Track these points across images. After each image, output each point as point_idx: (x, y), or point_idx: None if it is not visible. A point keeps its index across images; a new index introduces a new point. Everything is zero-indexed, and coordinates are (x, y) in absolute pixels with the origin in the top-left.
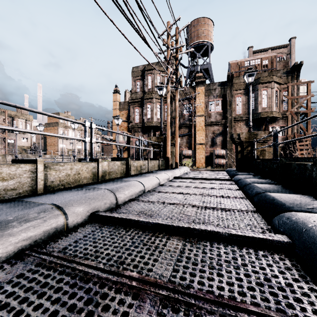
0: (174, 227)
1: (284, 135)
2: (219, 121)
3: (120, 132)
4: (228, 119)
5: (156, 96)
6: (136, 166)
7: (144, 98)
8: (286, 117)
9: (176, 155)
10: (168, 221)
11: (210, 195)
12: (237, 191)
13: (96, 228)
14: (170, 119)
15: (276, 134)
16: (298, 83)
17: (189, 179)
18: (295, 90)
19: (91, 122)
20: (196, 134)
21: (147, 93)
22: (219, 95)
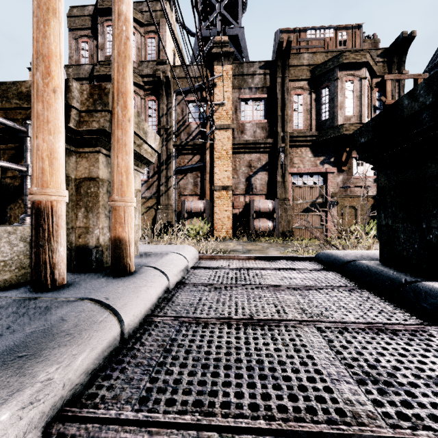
0: None
1: None
2: (261, 141)
3: None
4: (280, 136)
5: None
6: None
7: (95, 75)
8: None
9: (117, 196)
10: None
11: None
12: None
13: None
14: (159, 131)
15: None
16: (404, 77)
17: None
18: (397, 89)
19: None
20: (215, 166)
21: (101, 63)
22: (260, 87)
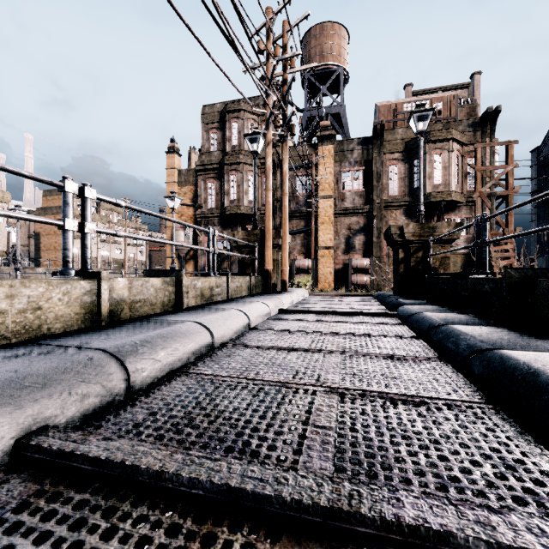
0: (284, 506)
1: (469, 233)
2: (359, 208)
3: (180, 225)
4: (375, 203)
5: (246, 160)
6: (201, 289)
7: (225, 163)
8: (472, 202)
9: (284, 266)
10: (262, 475)
11: (363, 355)
12: (416, 341)
13: (2, 513)
14: (273, 203)
15: (483, 223)
16: (493, 145)
17: (311, 313)
18: (487, 156)
19: (84, 183)
20: (319, 230)
21: (230, 154)
22: (359, 161)
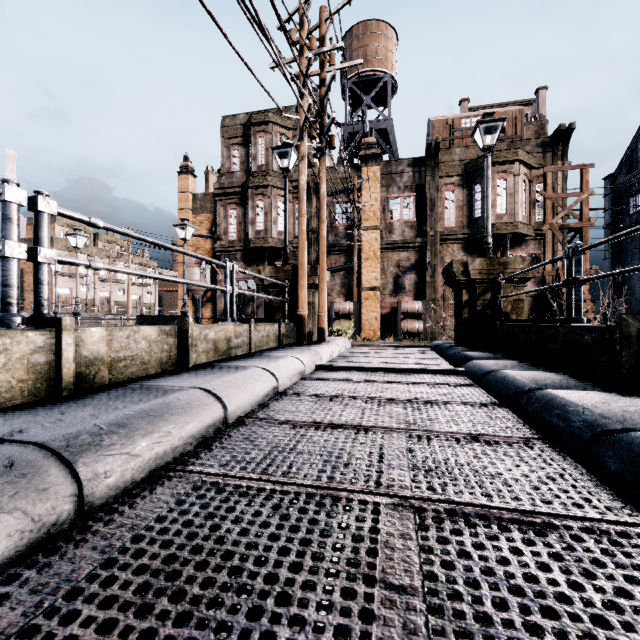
0: None
1: (538, 272)
2: (409, 241)
3: (195, 261)
4: (429, 236)
5: (275, 183)
6: (214, 340)
7: (250, 186)
8: (541, 235)
9: (321, 311)
10: None
11: (436, 434)
12: (501, 411)
13: None
14: (307, 234)
15: (576, 256)
16: (566, 168)
17: (356, 370)
18: (559, 181)
19: (37, 190)
20: (362, 267)
21: (255, 175)
22: (409, 185)
